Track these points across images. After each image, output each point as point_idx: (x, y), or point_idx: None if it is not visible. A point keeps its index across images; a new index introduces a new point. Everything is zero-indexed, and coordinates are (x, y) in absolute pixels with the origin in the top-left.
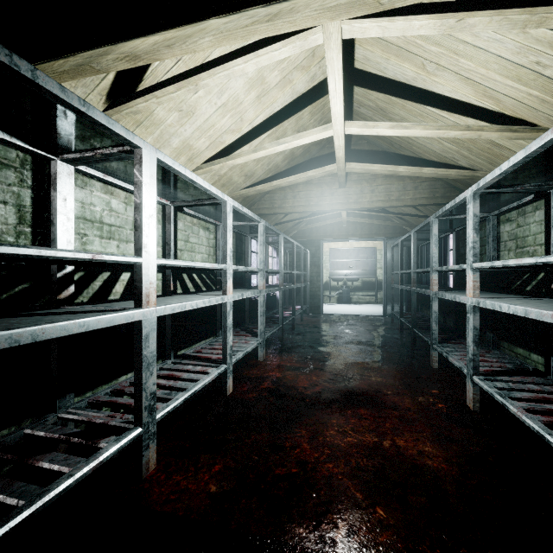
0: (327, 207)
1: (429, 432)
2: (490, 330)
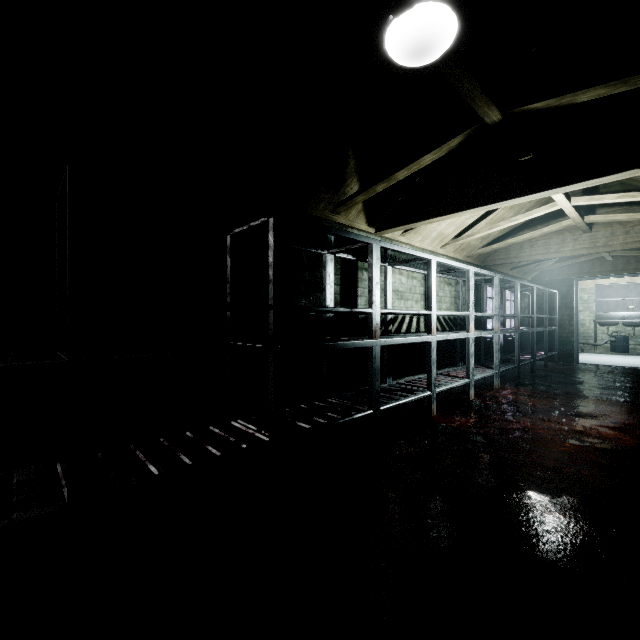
0: (569, 253)
1: (636, 435)
2: None
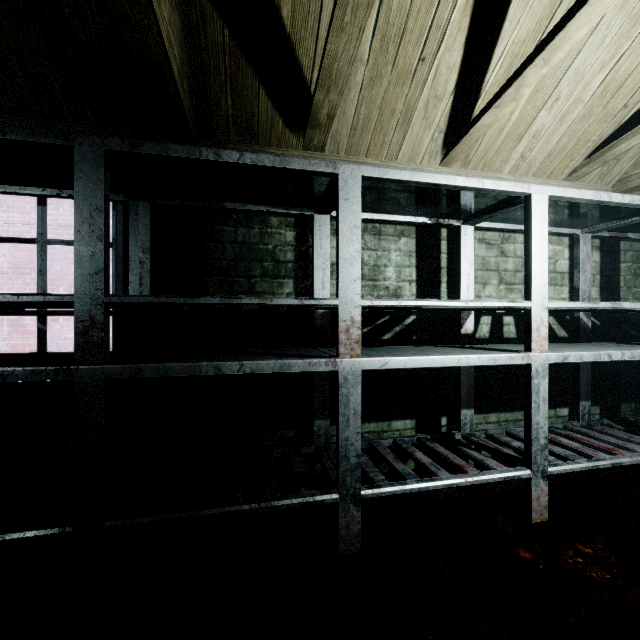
0: None
1: None
2: (328, 414)
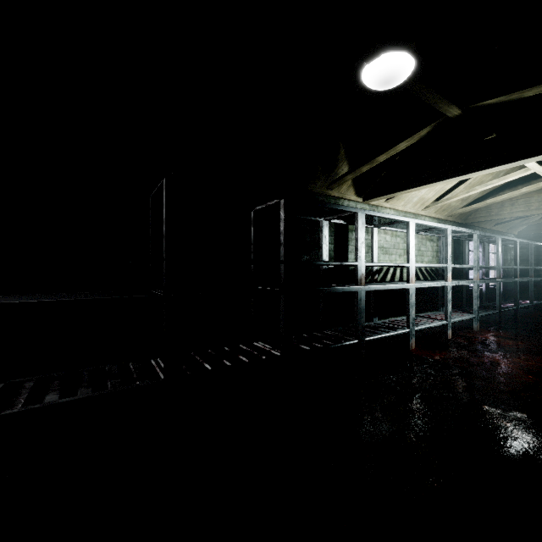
0: None
1: None
2: None
